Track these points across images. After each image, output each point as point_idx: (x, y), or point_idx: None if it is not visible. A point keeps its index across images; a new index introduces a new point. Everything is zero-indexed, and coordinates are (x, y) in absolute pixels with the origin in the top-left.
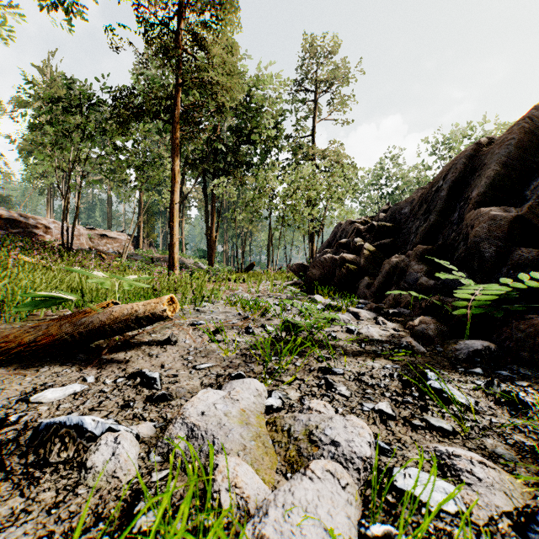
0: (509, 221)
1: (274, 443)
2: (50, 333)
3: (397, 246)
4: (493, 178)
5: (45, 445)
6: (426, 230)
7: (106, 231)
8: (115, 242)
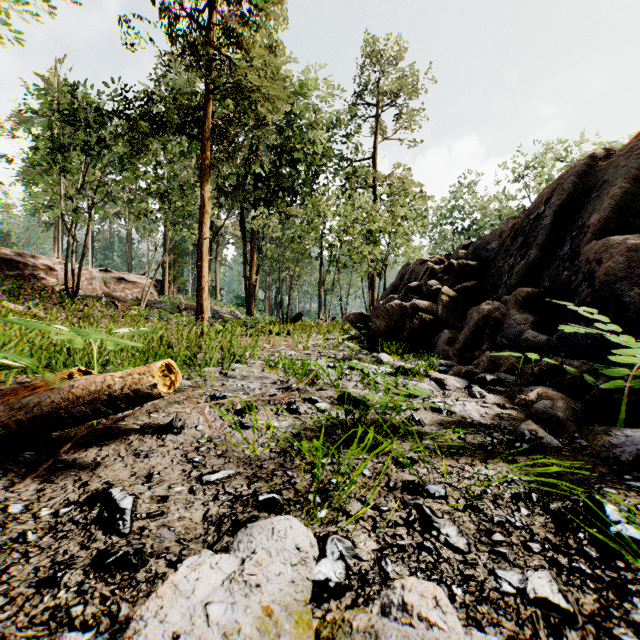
0: None
1: None
2: None
3: (484, 290)
4: (620, 198)
5: None
6: (524, 269)
7: (124, 273)
8: (135, 288)
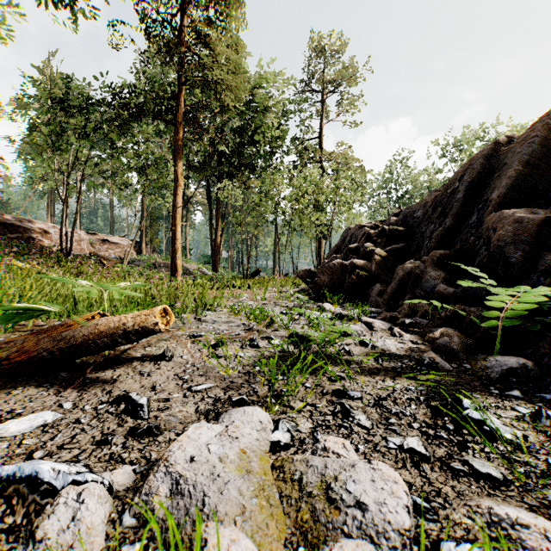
0: (537, 224)
1: (282, 498)
2: (27, 349)
3: (410, 251)
4: (515, 178)
5: None
6: (442, 234)
7: (108, 236)
8: (117, 248)
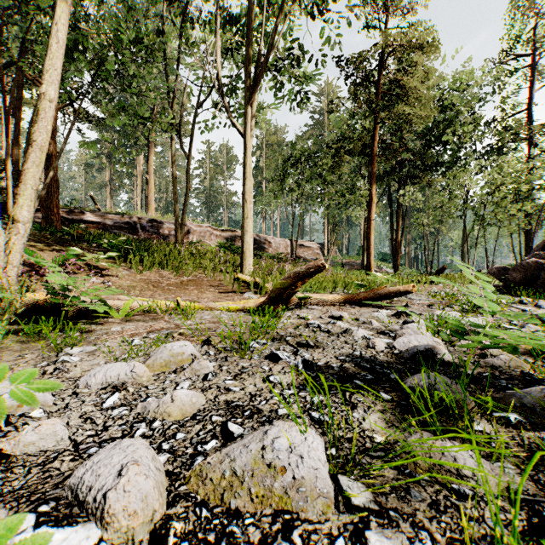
0: None
1: None
2: (365, 296)
3: None
4: None
5: (398, 315)
6: None
7: (303, 241)
8: (309, 250)
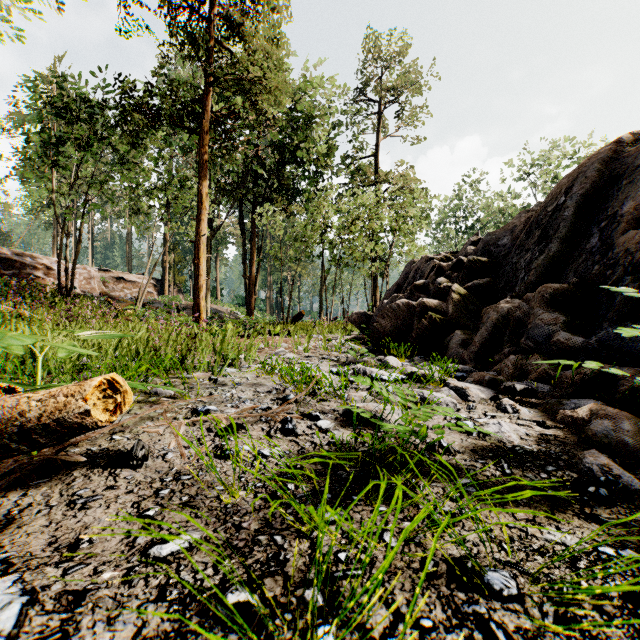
0: None
1: None
2: None
3: (497, 288)
4: None
5: None
6: (545, 264)
7: (123, 273)
8: (135, 287)
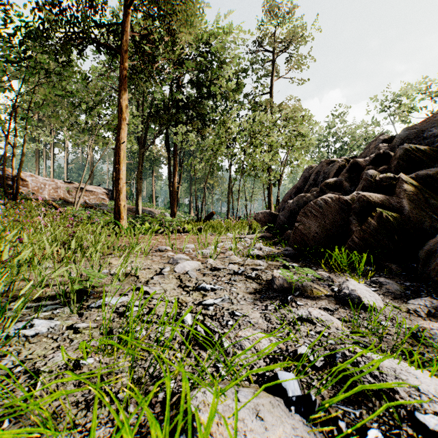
0: None
1: None
2: None
3: None
4: None
5: None
6: None
7: (83, 184)
8: (92, 195)
